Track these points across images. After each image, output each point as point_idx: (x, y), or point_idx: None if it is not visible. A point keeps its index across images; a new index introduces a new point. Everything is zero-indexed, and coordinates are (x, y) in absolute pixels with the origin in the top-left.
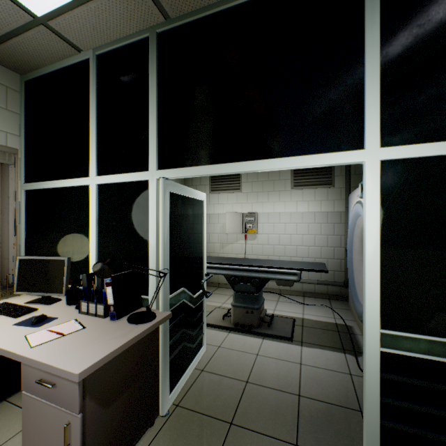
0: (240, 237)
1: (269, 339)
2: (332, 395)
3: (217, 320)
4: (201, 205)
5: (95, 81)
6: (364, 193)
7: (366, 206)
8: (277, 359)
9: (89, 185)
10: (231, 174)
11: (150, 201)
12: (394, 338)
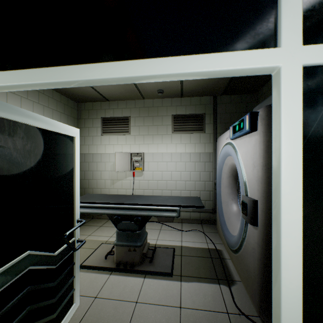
0: (129, 174)
1: (150, 277)
2: None
3: (99, 260)
4: (69, 142)
5: None
6: (279, 116)
7: (283, 137)
8: (156, 305)
9: None
10: (121, 118)
11: None
12: None
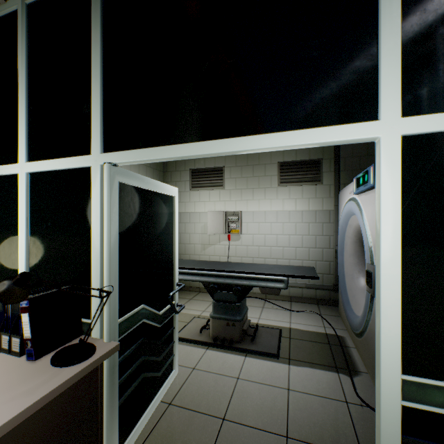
0: (223, 237)
1: (252, 357)
2: (327, 434)
3: (194, 334)
4: (170, 202)
5: (24, 37)
6: (379, 182)
7: (382, 200)
8: (260, 383)
9: (19, 173)
10: (213, 169)
11: (92, 194)
12: (421, 387)
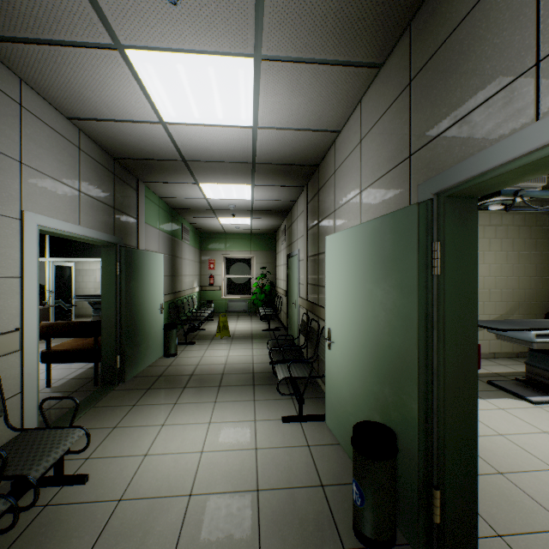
0: None
1: None
2: None
3: None
4: (71, 268)
5: None
6: None
7: None
8: None
9: None
10: None
11: (47, 268)
12: None
